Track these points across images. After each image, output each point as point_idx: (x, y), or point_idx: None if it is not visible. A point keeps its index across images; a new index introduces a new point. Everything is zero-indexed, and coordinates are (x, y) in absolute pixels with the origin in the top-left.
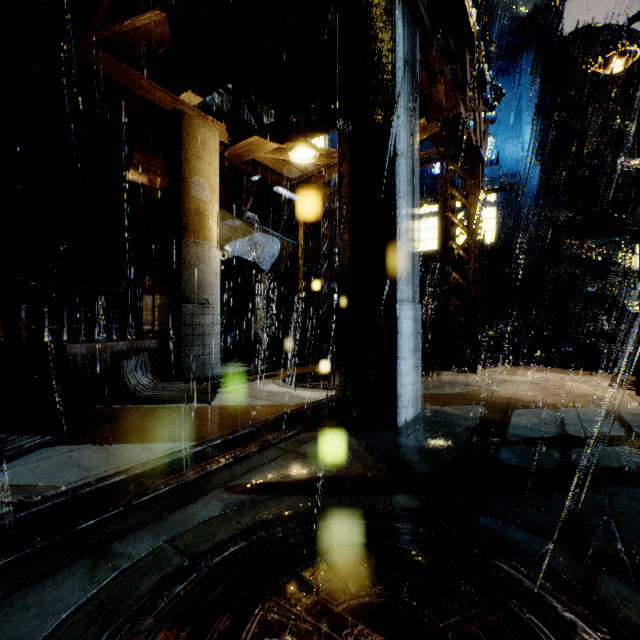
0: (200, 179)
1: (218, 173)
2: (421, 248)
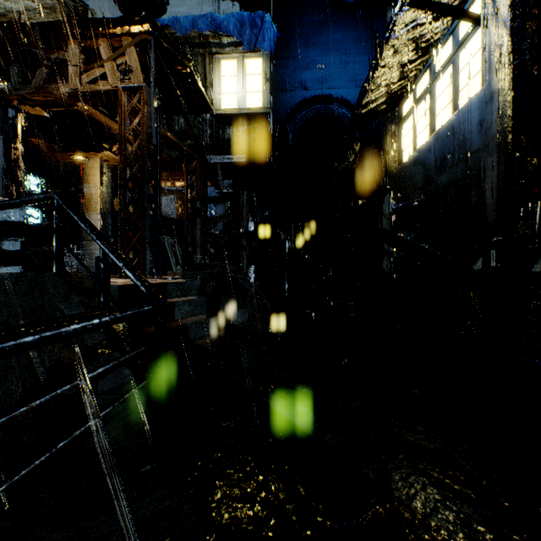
0: (90, 184)
1: (99, 178)
2: (417, 146)
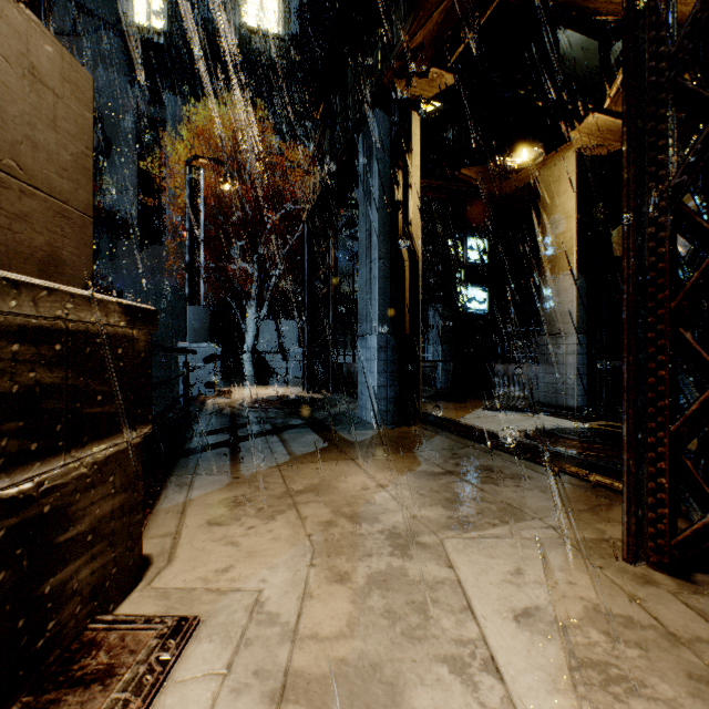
0: (555, 216)
1: (574, 194)
2: None
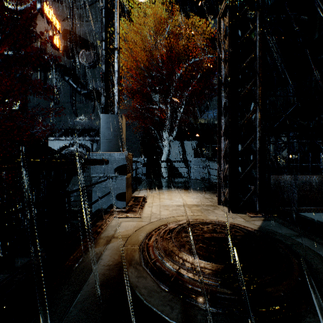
0: None
1: None
2: None
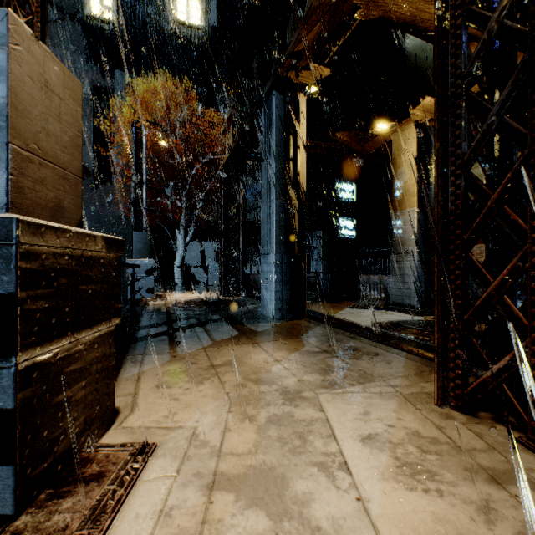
0: (402, 169)
1: (415, 153)
2: None
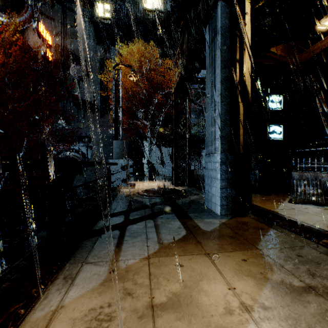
0: None
1: None
2: None
